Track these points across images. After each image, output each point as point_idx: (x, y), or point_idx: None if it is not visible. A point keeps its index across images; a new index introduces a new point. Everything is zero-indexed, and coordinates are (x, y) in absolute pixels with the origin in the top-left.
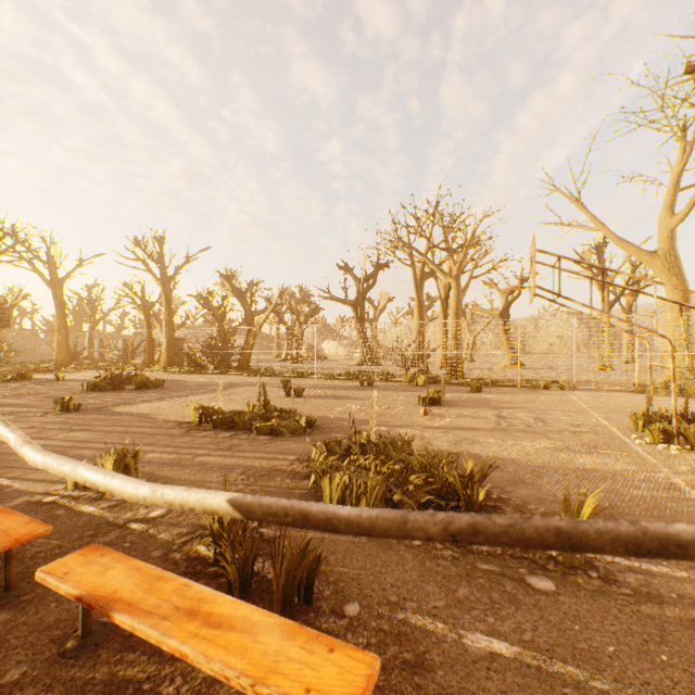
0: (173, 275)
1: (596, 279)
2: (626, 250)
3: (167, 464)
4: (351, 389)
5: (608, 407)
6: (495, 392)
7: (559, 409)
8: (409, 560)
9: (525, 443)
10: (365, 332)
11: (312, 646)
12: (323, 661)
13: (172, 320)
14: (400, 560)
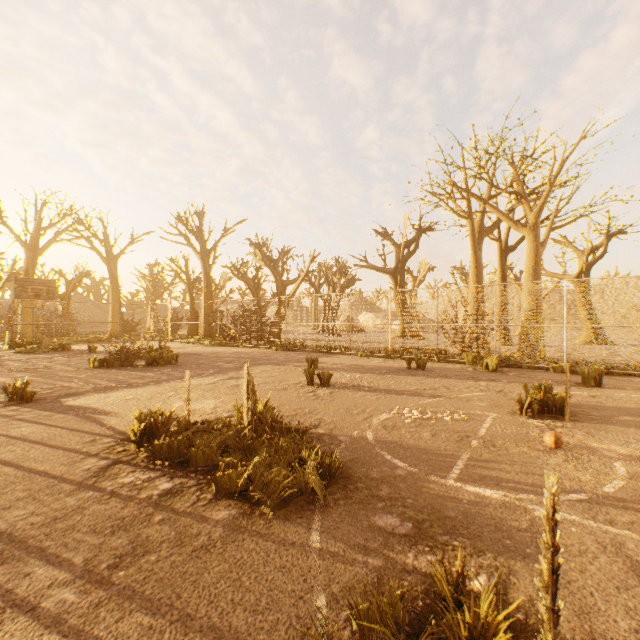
0: (211, 248)
1: None
2: None
3: None
4: (395, 373)
5: None
6: (626, 387)
7: None
8: None
9: None
10: (405, 303)
11: None
12: None
13: (210, 293)
14: None
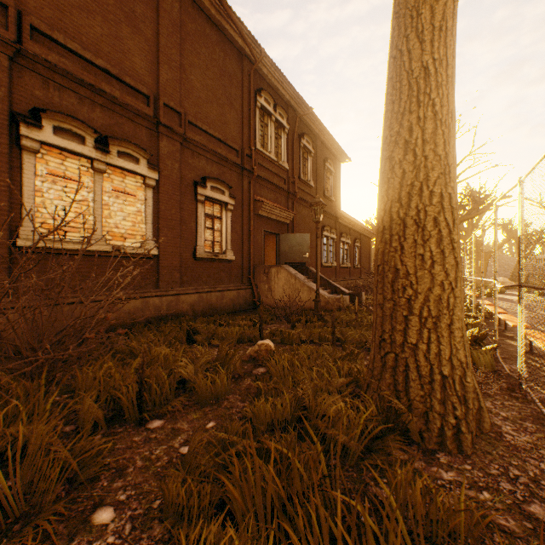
0: None
1: None
2: None
3: None
4: None
5: None
6: None
7: None
8: None
9: None
10: None
11: None
12: None
13: None
14: None
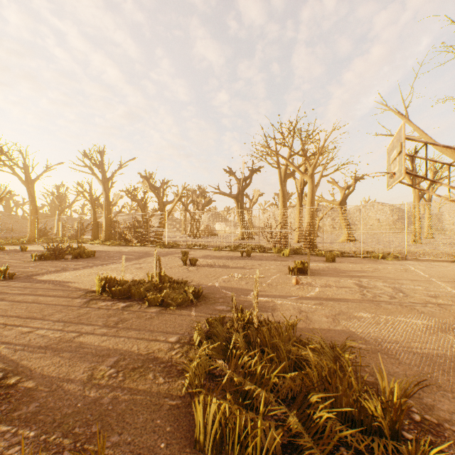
0: (110, 177)
1: (454, 165)
2: (444, 153)
3: (42, 347)
4: (234, 258)
5: (447, 277)
6: (345, 262)
7: (407, 279)
8: None
9: (401, 319)
10: (244, 217)
11: None
12: None
13: (109, 208)
14: None
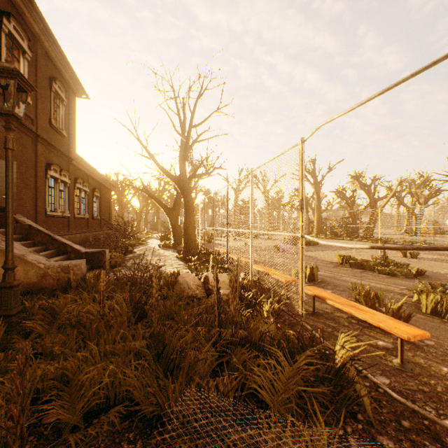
0: (320, 180)
1: None
2: None
3: (328, 277)
4: None
5: None
6: None
7: None
8: None
9: None
10: None
11: (398, 323)
12: (402, 326)
13: (319, 207)
14: None
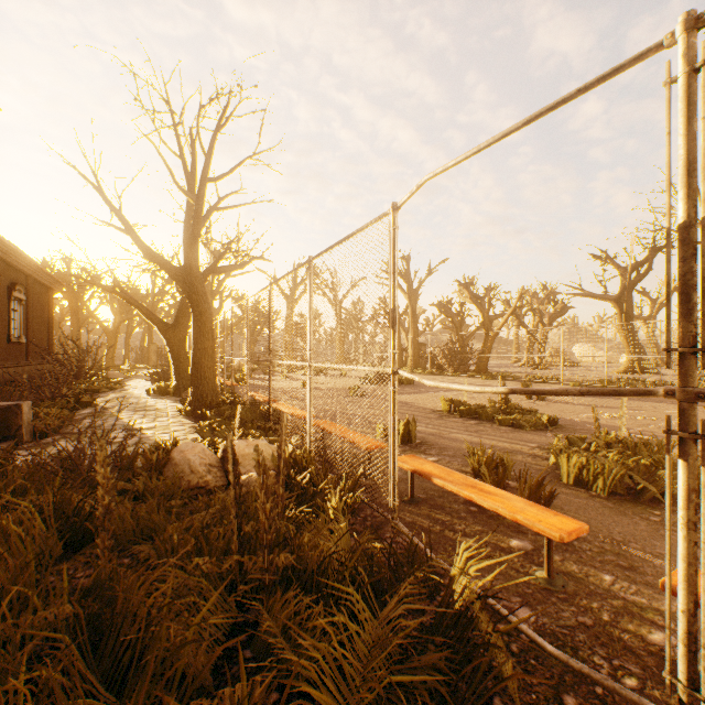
0: (416, 288)
1: None
2: None
3: (431, 434)
4: (606, 397)
5: None
6: None
7: None
8: (641, 525)
9: None
10: (633, 333)
11: (543, 511)
12: (549, 516)
13: (416, 328)
14: (631, 523)
